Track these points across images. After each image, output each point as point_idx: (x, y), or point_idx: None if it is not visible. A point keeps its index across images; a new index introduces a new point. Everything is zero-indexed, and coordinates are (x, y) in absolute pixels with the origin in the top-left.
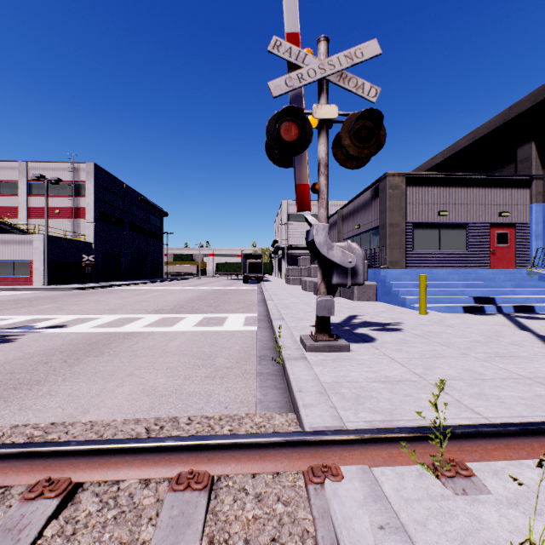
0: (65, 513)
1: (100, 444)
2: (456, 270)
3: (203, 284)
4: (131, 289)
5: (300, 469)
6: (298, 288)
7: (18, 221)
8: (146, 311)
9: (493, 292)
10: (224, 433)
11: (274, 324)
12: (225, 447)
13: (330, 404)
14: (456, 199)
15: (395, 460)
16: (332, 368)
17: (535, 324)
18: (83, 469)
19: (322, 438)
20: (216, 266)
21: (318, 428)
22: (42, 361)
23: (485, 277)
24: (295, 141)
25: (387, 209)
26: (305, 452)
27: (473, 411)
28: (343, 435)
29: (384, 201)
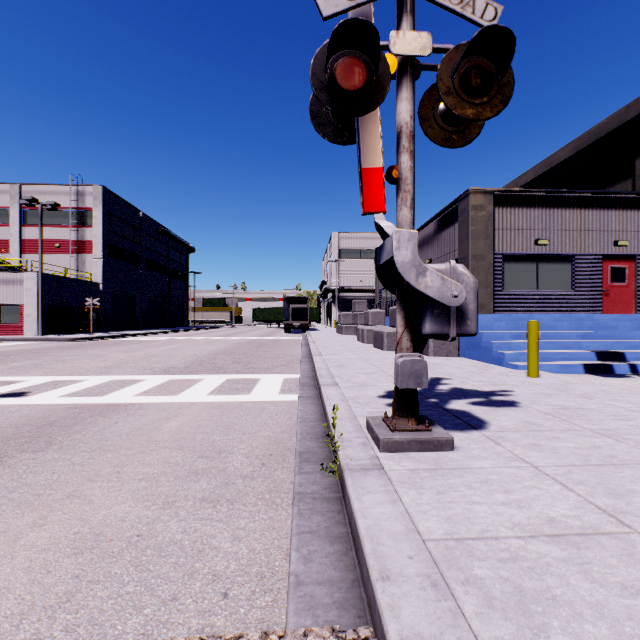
0: None
1: None
2: (564, 315)
3: (235, 334)
4: (145, 339)
5: None
6: (353, 338)
7: (9, 257)
8: (150, 370)
9: (620, 345)
10: None
11: (324, 394)
12: None
13: (469, 635)
14: (558, 224)
15: None
16: (435, 493)
17: None
18: None
19: None
20: (253, 312)
21: None
22: None
23: (605, 324)
24: (361, 91)
25: (470, 237)
26: None
27: None
28: None
29: (465, 226)
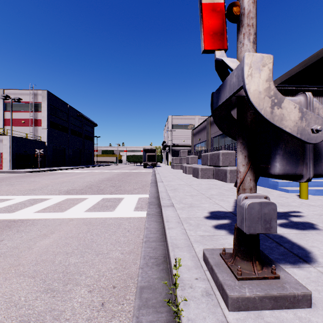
0: None
1: None
2: None
3: (117, 169)
4: (67, 172)
5: None
6: (180, 171)
7: None
8: (58, 191)
9: None
10: None
11: (164, 216)
12: None
13: None
14: None
15: None
16: None
17: None
18: None
19: None
20: (127, 157)
21: None
22: None
23: None
24: None
25: None
26: None
27: None
28: None
29: None
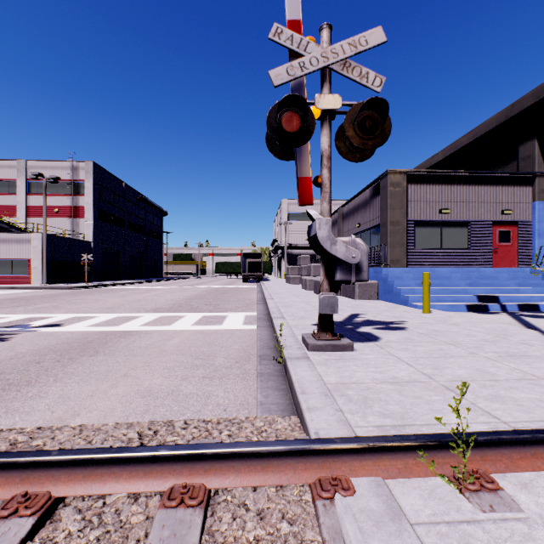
0: (41, 534)
1: (83, 454)
2: (458, 268)
3: (202, 283)
4: (130, 288)
5: (306, 482)
6: (298, 287)
7: (17, 220)
8: (144, 309)
9: (497, 290)
10: (222, 439)
11: (275, 323)
12: (223, 457)
13: (336, 407)
14: (457, 197)
15: (411, 471)
16: (336, 368)
17: (541, 322)
18: (65, 482)
19: (330, 446)
20: (216, 265)
21: (324, 434)
22: (34, 361)
23: (488, 275)
24: (297, 132)
25: (389, 207)
26: (311, 462)
27: (490, 415)
28: (354, 443)
29: (385, 199)
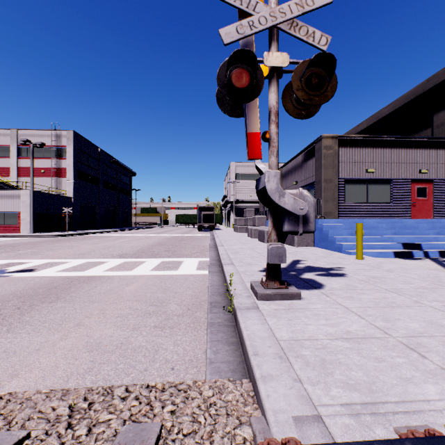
0: None
1: None
2: (384, 219)
3: (164, 232)
4: (103, 236)
5: None
6: (244, 235)
7: (10, 179)
8: (111, 255)
9: (419, 239)
10: (164, 419)
11: (225, 269)
12: None
13: (294, 375)
14: (381, 158)
15: None
16: (287, 320)
17: None
18: None
19: None
20: (176, 217)
21: (284, 421)
22: None
23: (410, 225)
24: (247, 88)
25: (322, 167)
26: None
27: None
28: None
29: (319, 160)
